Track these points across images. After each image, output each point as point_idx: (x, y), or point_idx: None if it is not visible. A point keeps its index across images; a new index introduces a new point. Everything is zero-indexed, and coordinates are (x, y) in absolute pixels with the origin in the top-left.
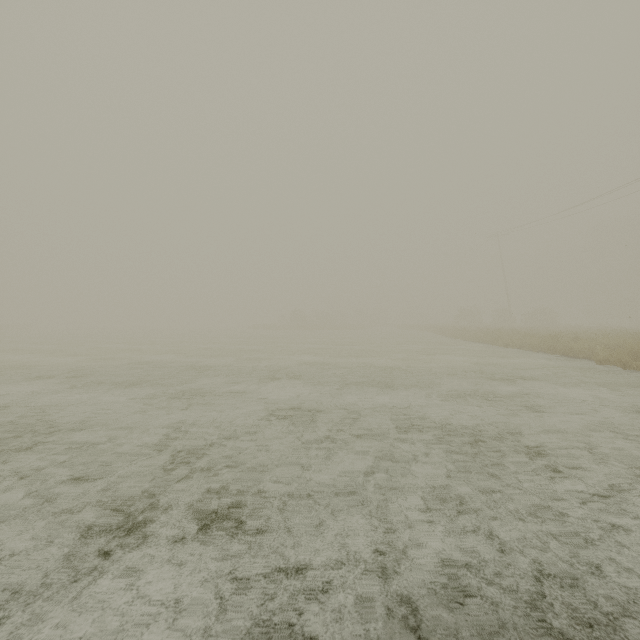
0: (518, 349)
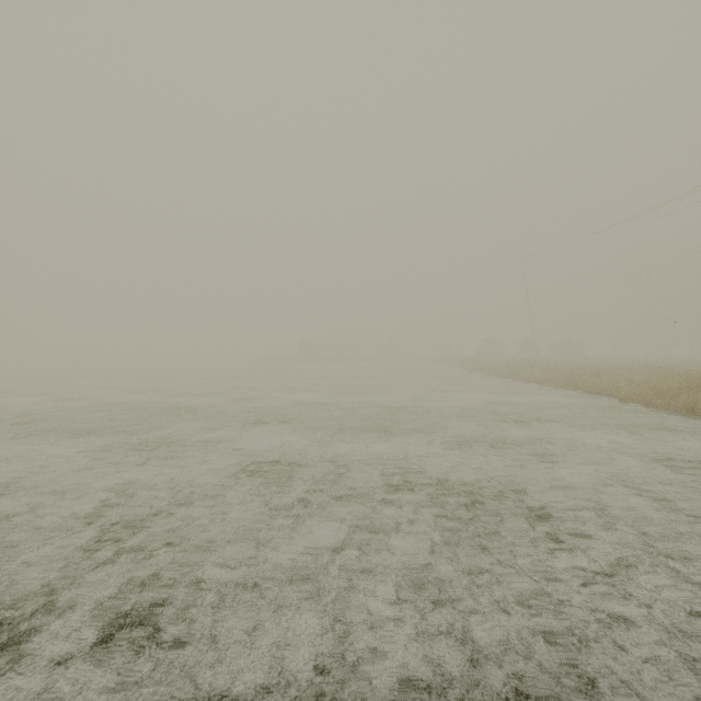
0: (539, 384)
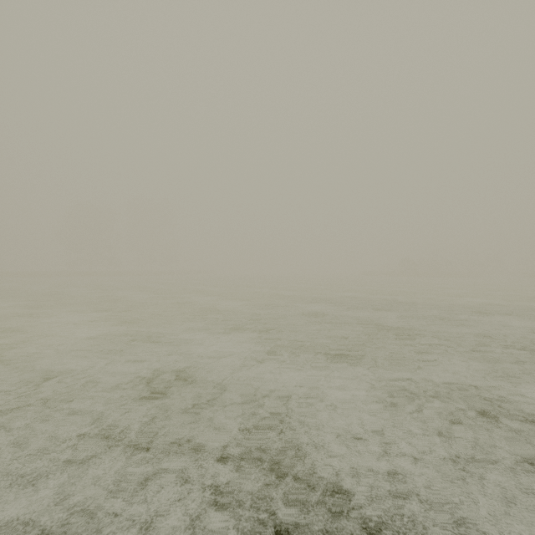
0: None
